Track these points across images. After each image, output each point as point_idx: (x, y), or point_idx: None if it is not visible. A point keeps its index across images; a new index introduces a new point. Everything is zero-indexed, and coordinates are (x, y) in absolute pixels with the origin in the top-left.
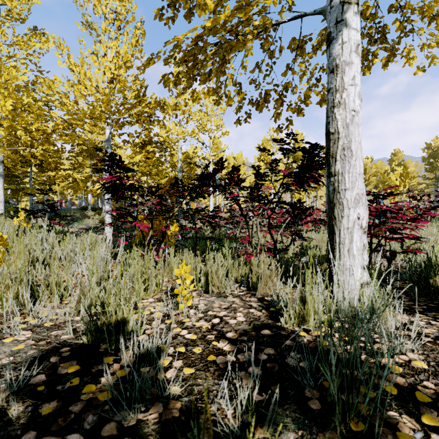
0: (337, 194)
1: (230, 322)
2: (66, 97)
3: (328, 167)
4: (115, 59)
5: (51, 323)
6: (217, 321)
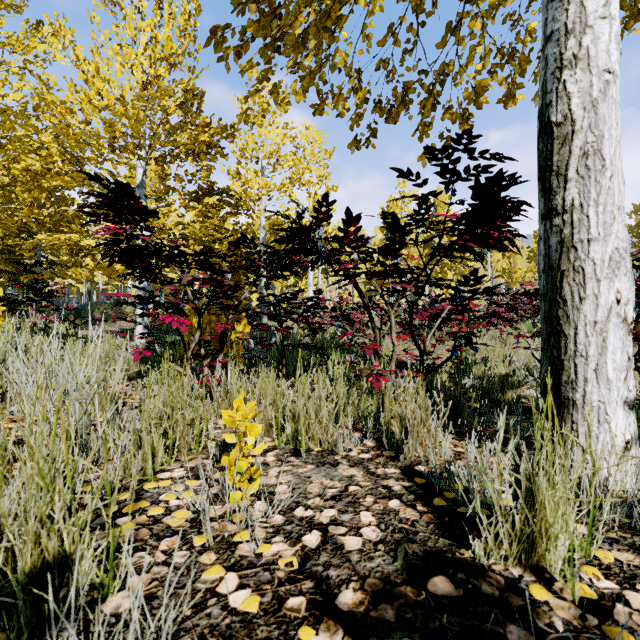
0: (569, 251)
1: (345, 546)
2: (69, 112)
3: (546, 196)
4: (149, 48)
5: None
6: (316, 541)
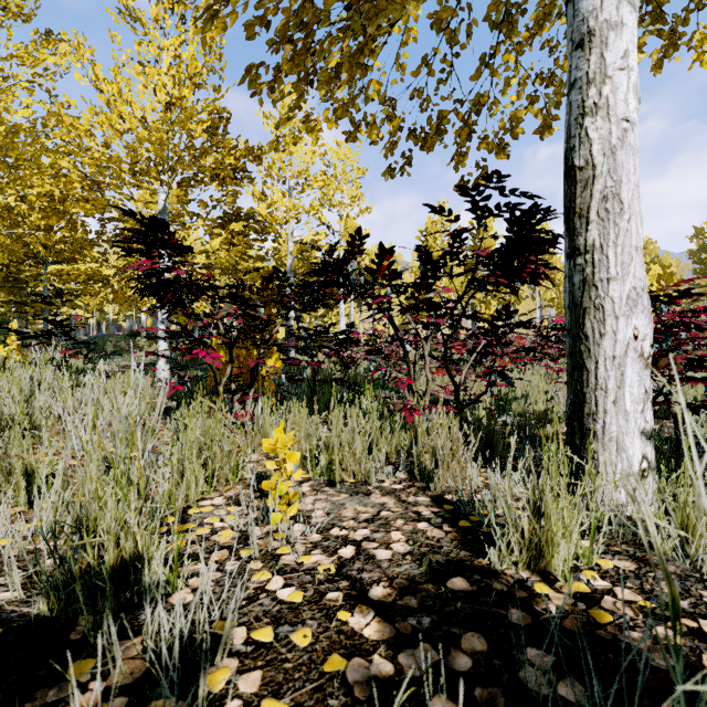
0: (590, 289)
1: (377, 557)
2: (89, 135)
3: (570, 236)
4: (173, 68)
5: None
6: (350, 553)
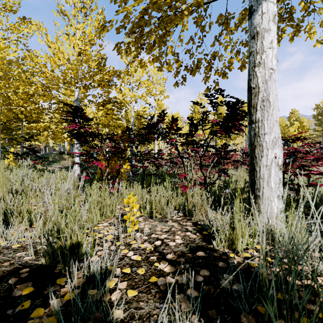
0: (257, 138)
1: (169, 244)
2: (45, 67)
3: (249, 115)
4: (82, 37)
5: (18, 245)
6: (159, 243)
